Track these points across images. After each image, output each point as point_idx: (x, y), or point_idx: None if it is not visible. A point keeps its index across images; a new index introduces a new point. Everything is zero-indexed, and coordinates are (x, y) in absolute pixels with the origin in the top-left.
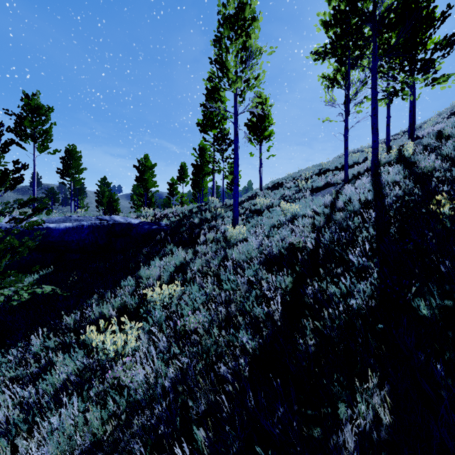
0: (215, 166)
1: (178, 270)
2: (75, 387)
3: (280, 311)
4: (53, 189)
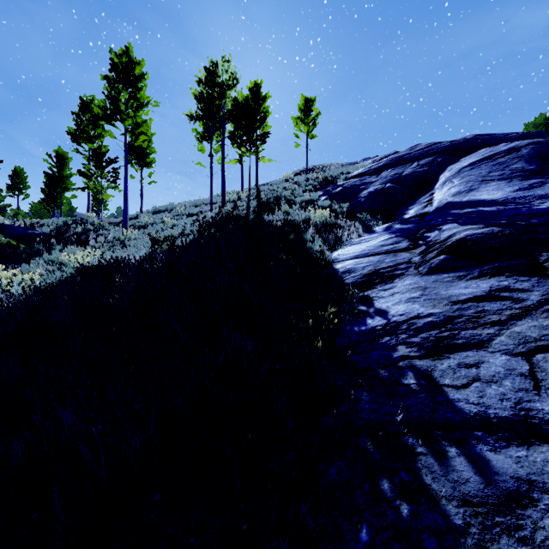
0: (93, 182)
1: None
2: None
3: None
4: None
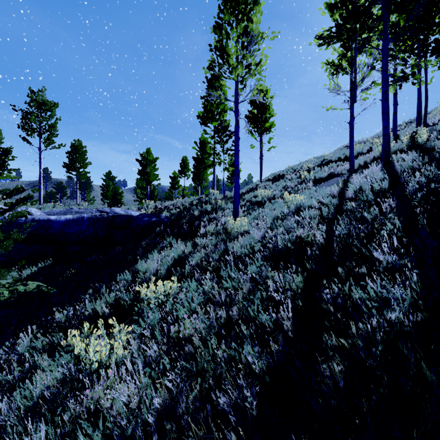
0: (216, 158)
1: (177, 264)
2: (50, 404)
3: (292, 320)
4: (62, 183)
